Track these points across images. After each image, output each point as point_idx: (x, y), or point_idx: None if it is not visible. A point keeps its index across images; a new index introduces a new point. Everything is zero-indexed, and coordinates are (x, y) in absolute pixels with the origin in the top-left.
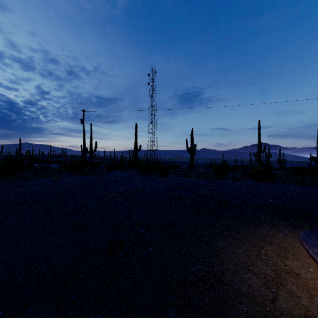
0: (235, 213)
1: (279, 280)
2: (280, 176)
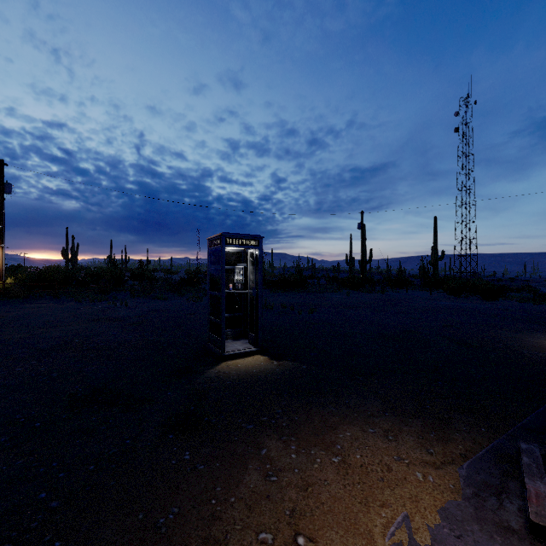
0: None
1: None
2: None
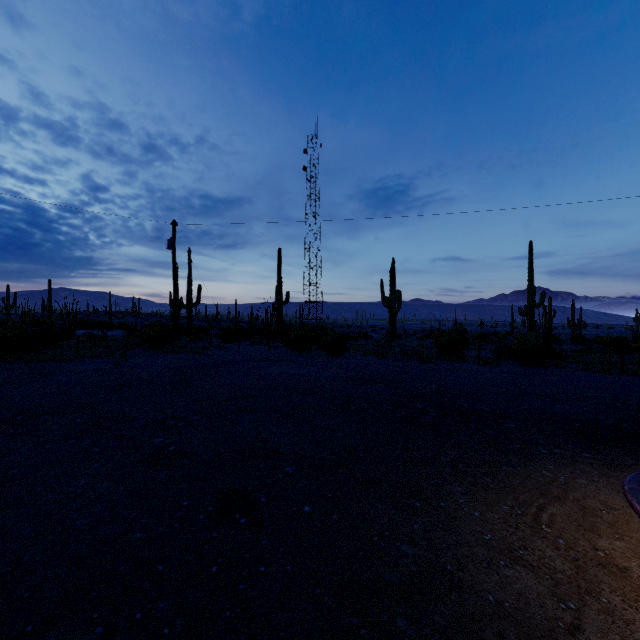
0: (484, 433)
1: (583, 584)
2: (574, 356)
